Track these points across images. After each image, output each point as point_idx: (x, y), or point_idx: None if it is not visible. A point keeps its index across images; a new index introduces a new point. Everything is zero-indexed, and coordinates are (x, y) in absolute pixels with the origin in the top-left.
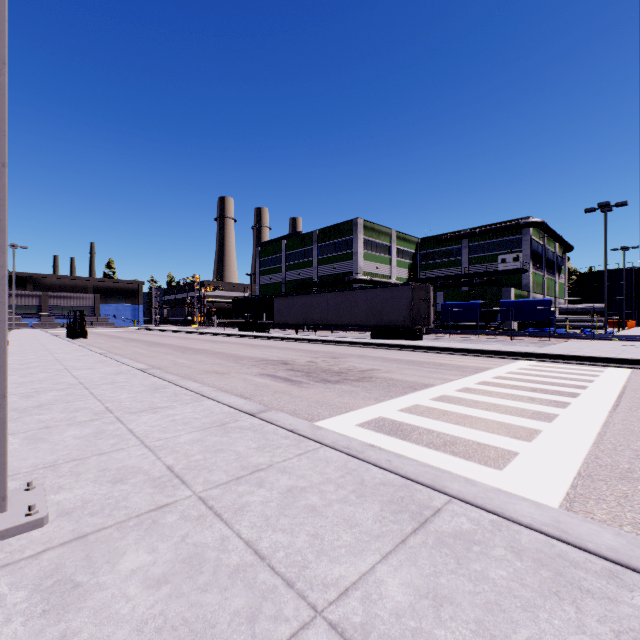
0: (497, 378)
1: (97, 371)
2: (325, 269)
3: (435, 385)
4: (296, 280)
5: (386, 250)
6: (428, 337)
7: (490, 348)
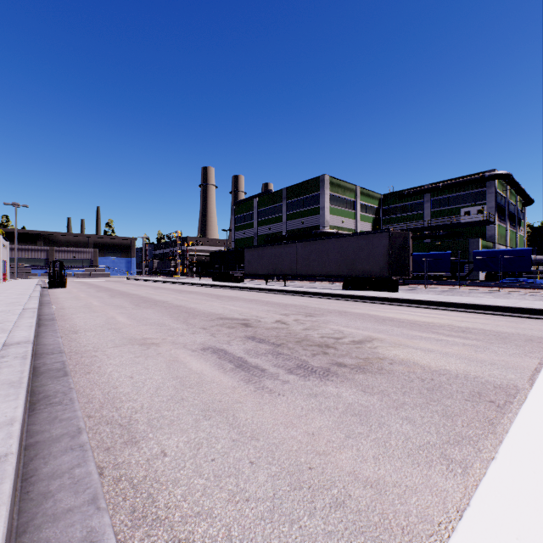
0: None
1: None
2: (293, 223)
3: (522, 389)
4: (267, 234)
5: (351, 205)
6: (401, 288)
7: (504, 303)
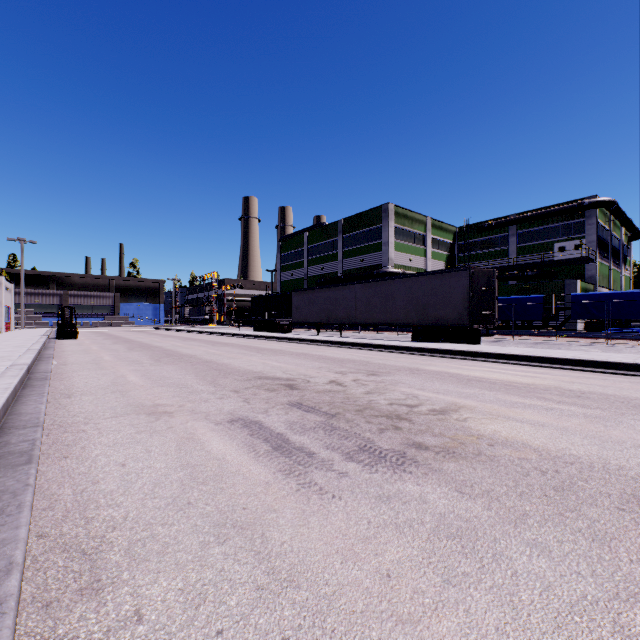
0: None
1: None
2: (351, 262)
3: None
4: (319, 275)
5: (420, 240)
6: (484, 339)
7: (623, 359)
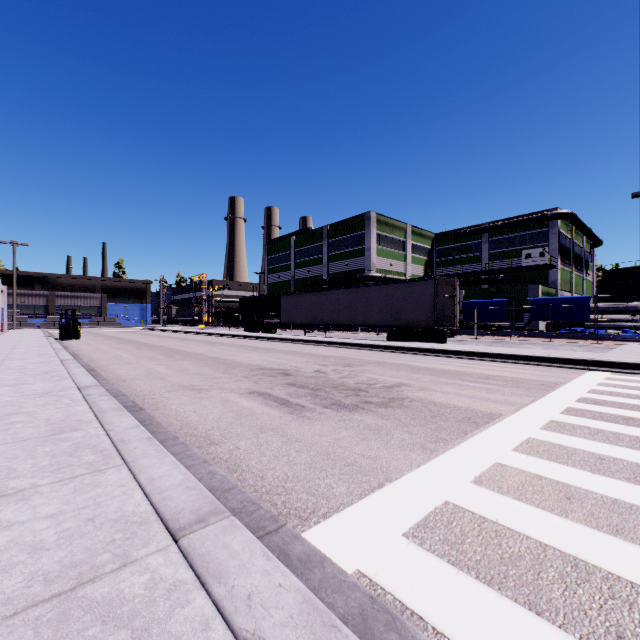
0: (586, 402)
1: (18, 390)
2: (336, 266)
3: (503, 416)
4: (305, 278)
5: (400, 246)
6: (451, 339)
7: (540, 354)
